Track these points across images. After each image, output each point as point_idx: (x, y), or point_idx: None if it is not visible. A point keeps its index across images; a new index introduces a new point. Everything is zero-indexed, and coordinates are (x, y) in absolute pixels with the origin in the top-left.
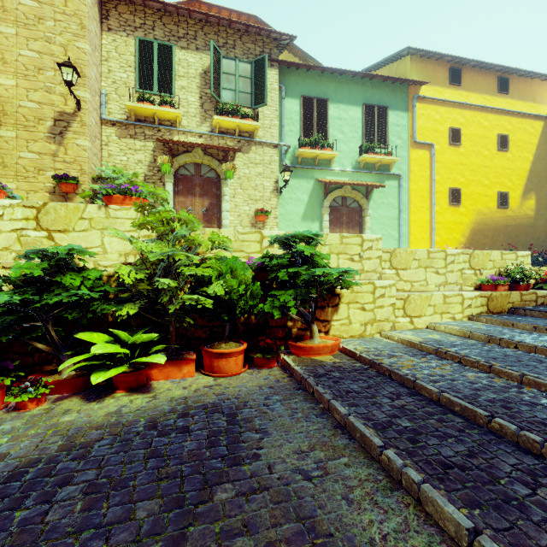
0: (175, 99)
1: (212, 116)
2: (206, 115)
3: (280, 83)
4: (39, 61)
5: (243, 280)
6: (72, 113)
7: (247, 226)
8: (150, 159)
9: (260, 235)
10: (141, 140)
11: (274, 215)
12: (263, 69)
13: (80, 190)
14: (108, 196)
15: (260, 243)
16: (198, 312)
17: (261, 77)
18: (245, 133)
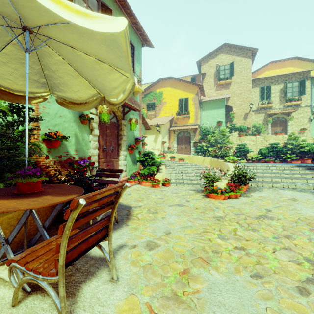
0: (271, 100)
1: (283, 102)
2: (281, 102)
3: (310, 83)
4: (241, 103)
5: (311, 147)
6: (248, 113)
7: (296, 134)
8: (263, 118)
9: (312, 138)
10: (261, 114)
11: (308, 129)
12: (304, 83)
13: (250, 130)
14: (276, 133)
15: (312, 140)
16: (301, 152)
17: (303, 86)
18: (296, 104)
